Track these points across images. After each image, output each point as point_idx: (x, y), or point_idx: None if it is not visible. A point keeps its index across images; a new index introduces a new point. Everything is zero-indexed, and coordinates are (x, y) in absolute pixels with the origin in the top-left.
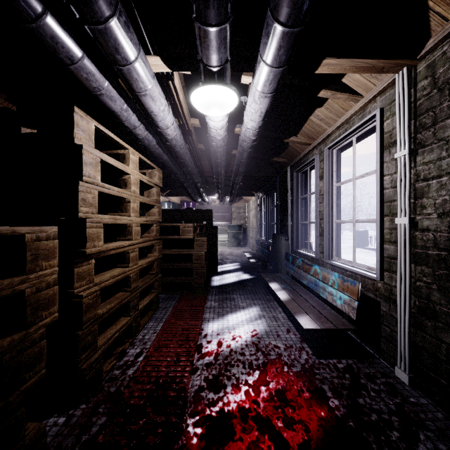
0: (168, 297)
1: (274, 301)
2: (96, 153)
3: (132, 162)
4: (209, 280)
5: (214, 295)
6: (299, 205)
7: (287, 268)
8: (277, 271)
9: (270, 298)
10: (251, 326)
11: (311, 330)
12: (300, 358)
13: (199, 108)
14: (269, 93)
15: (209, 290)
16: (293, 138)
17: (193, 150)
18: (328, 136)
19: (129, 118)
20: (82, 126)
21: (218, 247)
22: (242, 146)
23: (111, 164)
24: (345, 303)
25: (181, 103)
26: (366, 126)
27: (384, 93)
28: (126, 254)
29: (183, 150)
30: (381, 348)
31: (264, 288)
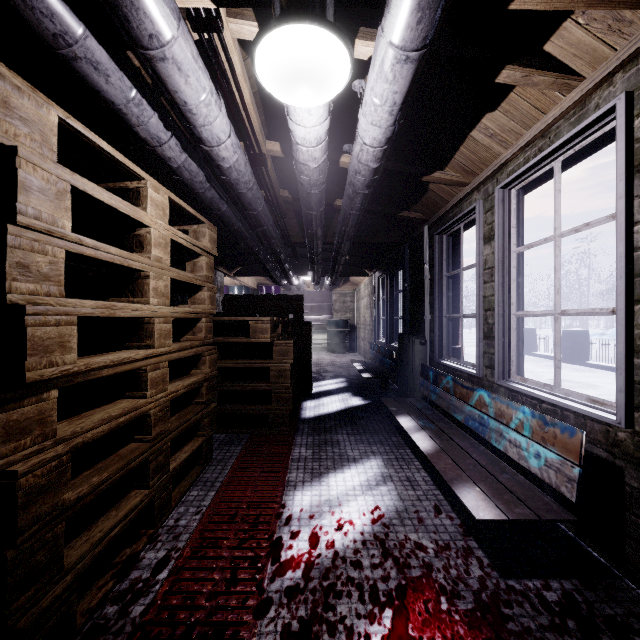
0: (230, 438)
1: (406, 448)
2: (59, 172)
3: (154, 204)
4: (299, 408)
5: (306, 436)
6: (445, 288)
7: (426, 390)
8: (406, 394)
9: (398, 441)
10: (370, 499)
11: (489, 521)
12: (469, 575)
13: (272, 85)
14: (415, 48)
15: (297, 425)
16: (438, 174)
17: (270, 195)
18: (503, 166)
19: (146, 121)
20: (21, 109)
21: (313, 353)
22: (354, 184)
23: (101, 200)
24: (549, 466)
25: (248, 107)
26: (586, 137)
27: (635, 63)
28: (141, 373)
29: (252, 193)
30: (626, 558)
31: (387, 423)
